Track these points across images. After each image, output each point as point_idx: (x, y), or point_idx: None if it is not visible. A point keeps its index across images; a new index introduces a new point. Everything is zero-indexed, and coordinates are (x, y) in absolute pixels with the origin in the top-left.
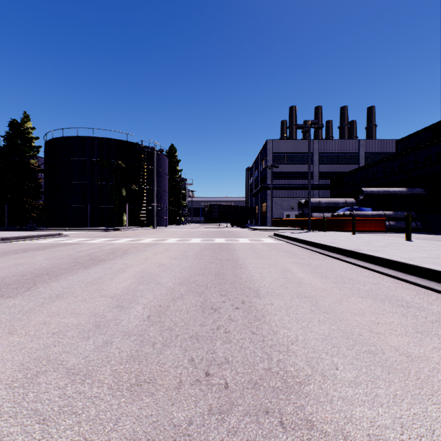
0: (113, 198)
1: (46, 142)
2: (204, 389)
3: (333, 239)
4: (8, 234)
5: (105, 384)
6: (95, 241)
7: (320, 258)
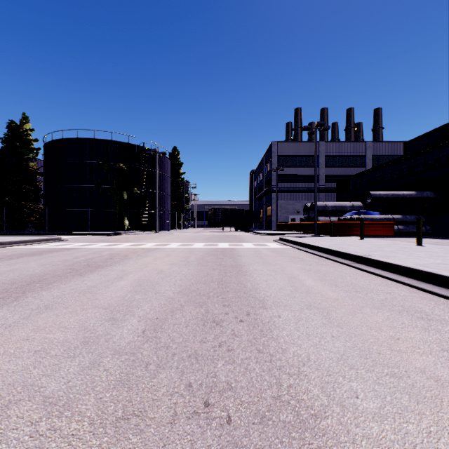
0: (114, 201)
1: (45, 144)
2: (202, 425)
3: (341, 244)
4: (4, 239)
5: (87, 417)
6: (94, 246)
7: (329, 264)
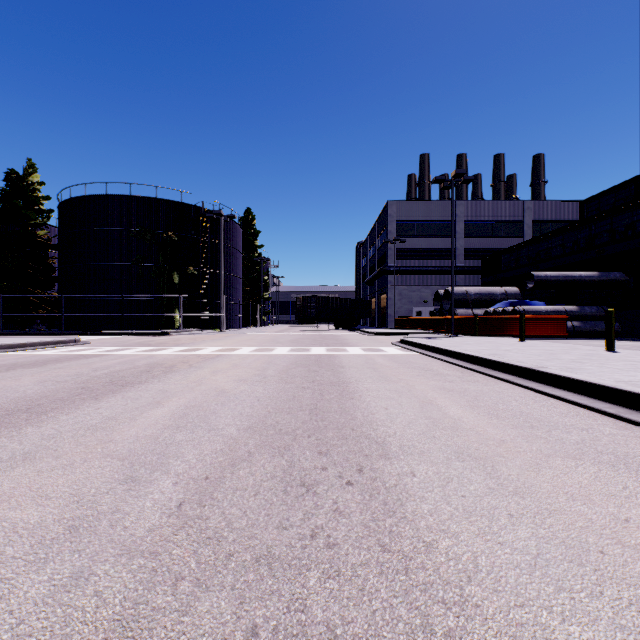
0: (160, 286)
1: (61, 203)
2: None
3: (493, 349)
4: None
5: None
6: (127, 352)
7: (479, 380)
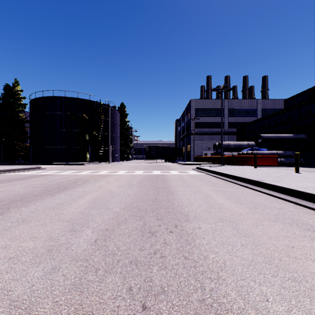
0: (79, 141)
1: (31, 100)
2: None
3: (241, 171)
4: (0, 168)
5: None
6: (64, 173)
7: (233, 186)
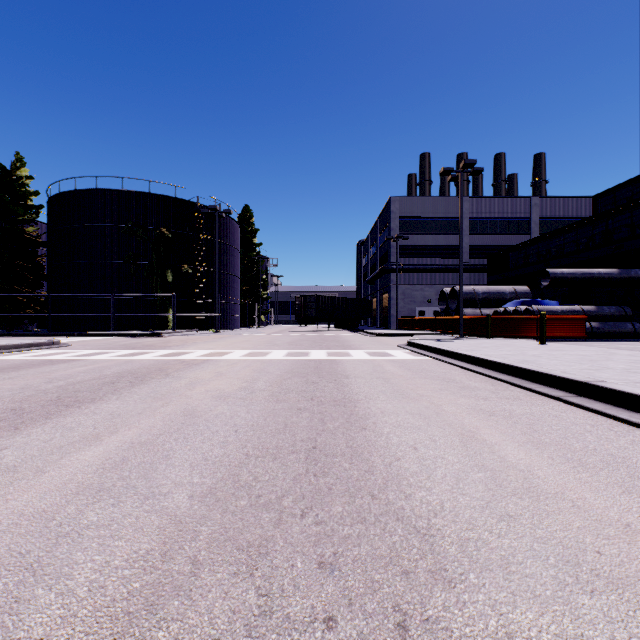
0: (153, 285)
1: (50, 199)
2: None
3: (518, 354)
4: None
5: None
6: (104, 356)
7: (520, 396)
